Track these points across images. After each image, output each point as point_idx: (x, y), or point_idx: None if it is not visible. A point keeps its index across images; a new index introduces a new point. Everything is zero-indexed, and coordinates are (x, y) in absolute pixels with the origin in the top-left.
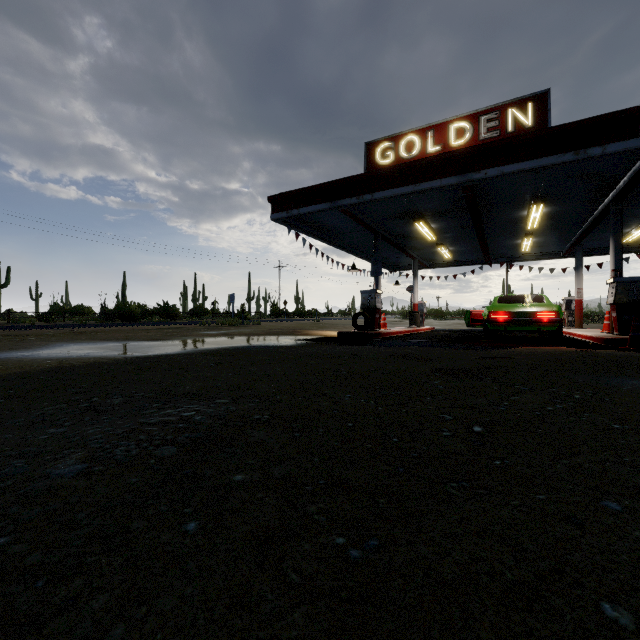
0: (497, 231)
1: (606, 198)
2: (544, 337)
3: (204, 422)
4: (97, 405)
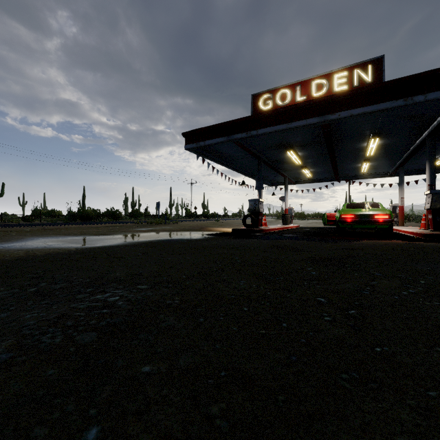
0: (344, 157)
1: (423, 133)
2: (378, 232)
3: (124, 307)
4: (42, 290)
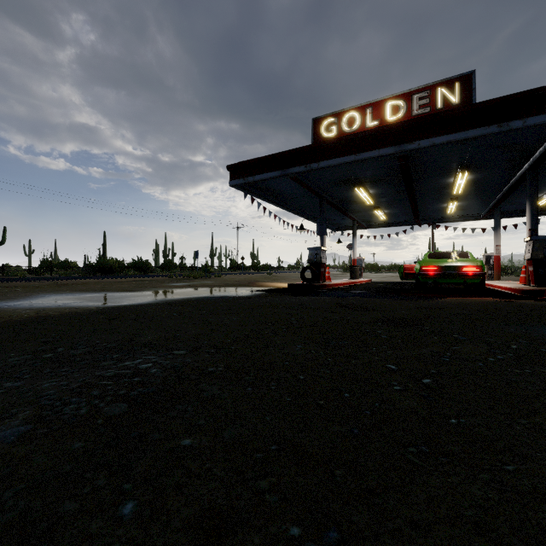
0: (426, 196)
1: (523, 167)
2: (468, 288)
3: (159, 375)
4: (60, 356)
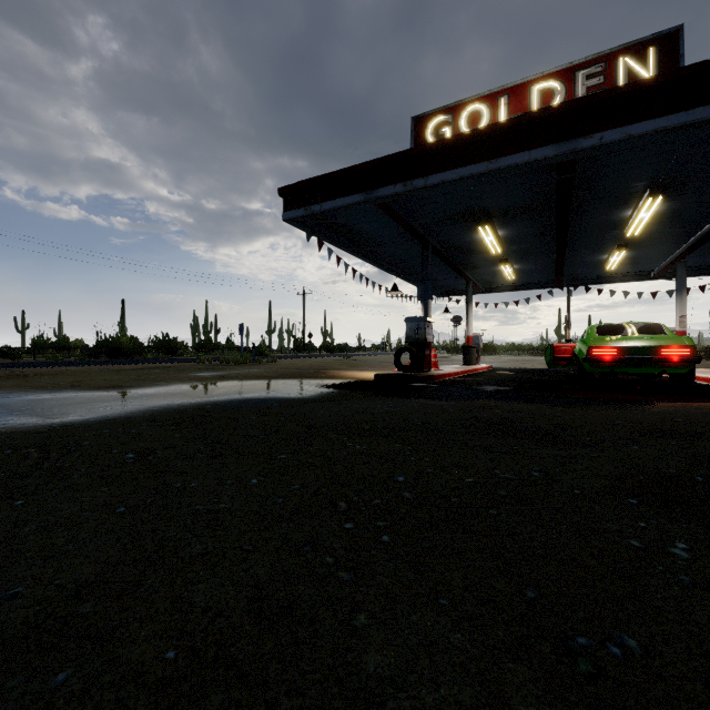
0: (582, 241)
1: None
2: (653, 381)
3: None
4: None
